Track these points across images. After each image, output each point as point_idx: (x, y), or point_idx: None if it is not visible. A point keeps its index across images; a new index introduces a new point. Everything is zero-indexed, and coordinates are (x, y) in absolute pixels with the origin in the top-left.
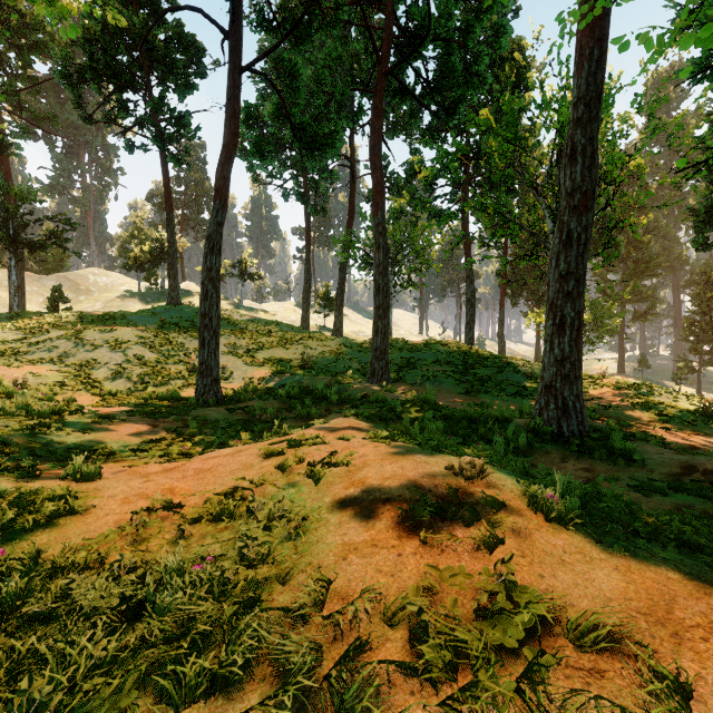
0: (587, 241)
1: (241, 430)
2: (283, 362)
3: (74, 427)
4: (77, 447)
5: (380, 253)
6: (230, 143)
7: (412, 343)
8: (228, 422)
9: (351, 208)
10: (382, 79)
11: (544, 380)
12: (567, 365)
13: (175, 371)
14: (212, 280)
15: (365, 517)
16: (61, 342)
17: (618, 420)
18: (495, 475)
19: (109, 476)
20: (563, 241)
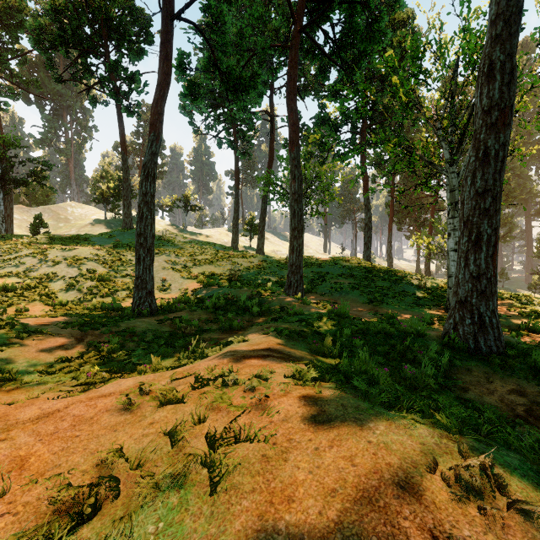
0: (504, 158)
1: (162, 345)
2: (214, 276)
3: None
4: None
5: (295, 183)
6: (163, 82)
7: (321, 260)
8: (155, 334)
9: (271, 153)
10: (297, 36)
11: (458, 295)
12: (483, 281)
13: (122, 283)
14: (147, 203)
15: None
16: (28, 259)
17: (512, 329)
18: (513, 483)
19: None
20: (479, 158)
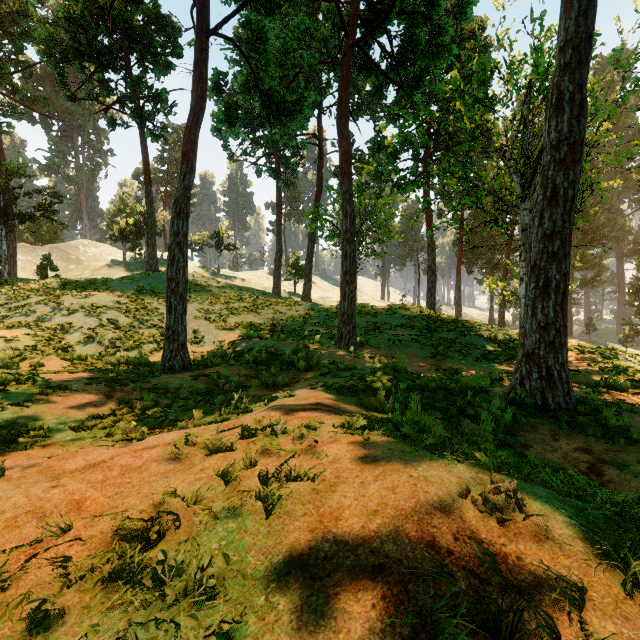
0: (574, 197)
1: (200, 402)
2: (254, 326)
3: (15, 399)
4: (7, 426)
5: (347, 220)
6: (197, 106)
7: (377, 308)
8: (190, 391)
9: (319, 183)
10: (349, 51)
11: (525, 347)
12: (552, 332)
13: (148, 335)
14: (179, 244)
15: (344, 616)
16: (39, 307)
17: (590, 386)
18: (535, 505)
19: (15, 475)
20: (547, 197)
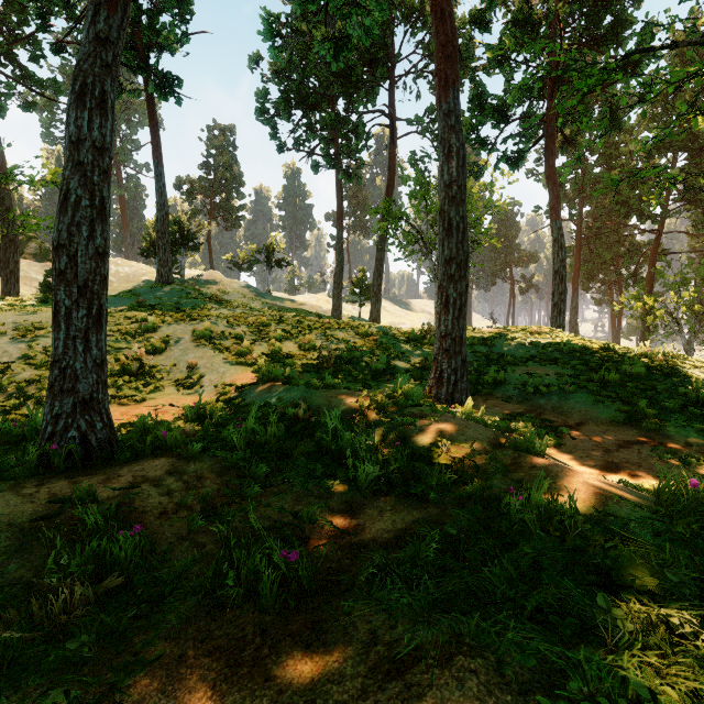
0: None
1: None
2: (291, 359)
3: None
4: None
5: (452, 162)
6: None
7: (484, 331)
8: None
9: (390, 175)
10: None
11: None
12: None
13: None
14: (80, 167)
15: None
16: None
17: None
18: None
19: None
20: None
